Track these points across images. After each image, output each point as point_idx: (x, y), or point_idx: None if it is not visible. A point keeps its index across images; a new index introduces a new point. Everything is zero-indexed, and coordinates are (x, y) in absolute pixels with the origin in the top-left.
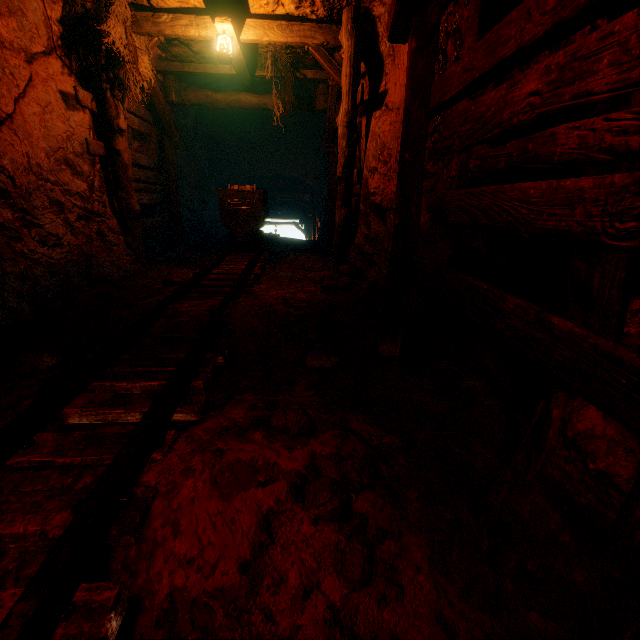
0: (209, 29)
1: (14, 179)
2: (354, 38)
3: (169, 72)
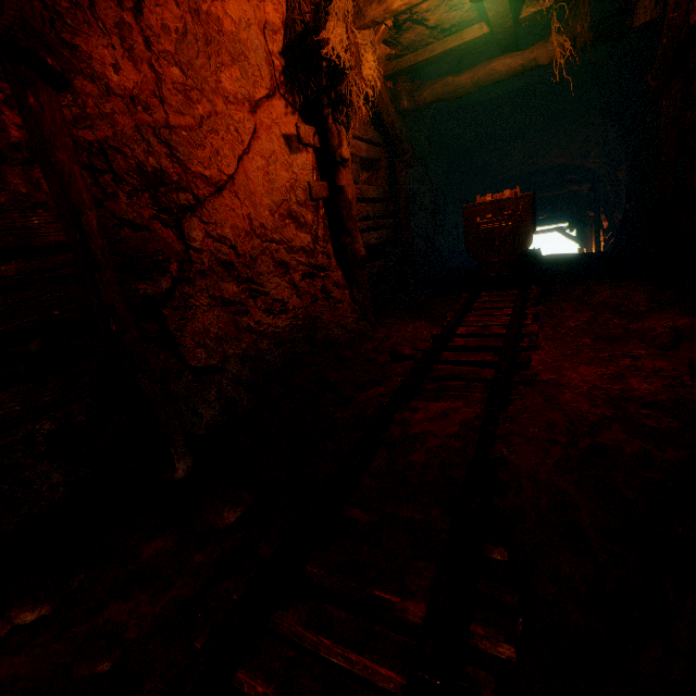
0: None
1: (236, 248)
2: None
3: (399, 73)
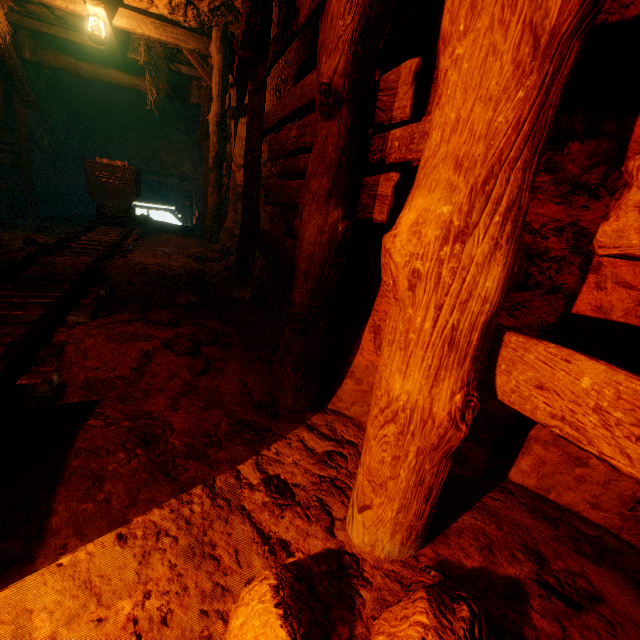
0: (78, 5)
1: None
2: (222, 54)
3: (23, 27)
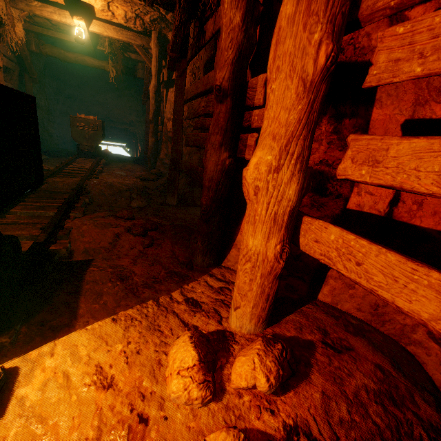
0: (68, 19)
1: None
2: (158, 48)
3: (31, 31)
